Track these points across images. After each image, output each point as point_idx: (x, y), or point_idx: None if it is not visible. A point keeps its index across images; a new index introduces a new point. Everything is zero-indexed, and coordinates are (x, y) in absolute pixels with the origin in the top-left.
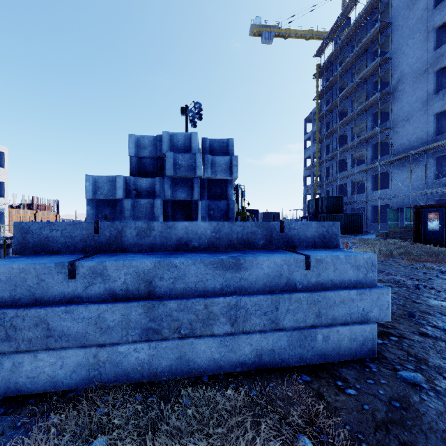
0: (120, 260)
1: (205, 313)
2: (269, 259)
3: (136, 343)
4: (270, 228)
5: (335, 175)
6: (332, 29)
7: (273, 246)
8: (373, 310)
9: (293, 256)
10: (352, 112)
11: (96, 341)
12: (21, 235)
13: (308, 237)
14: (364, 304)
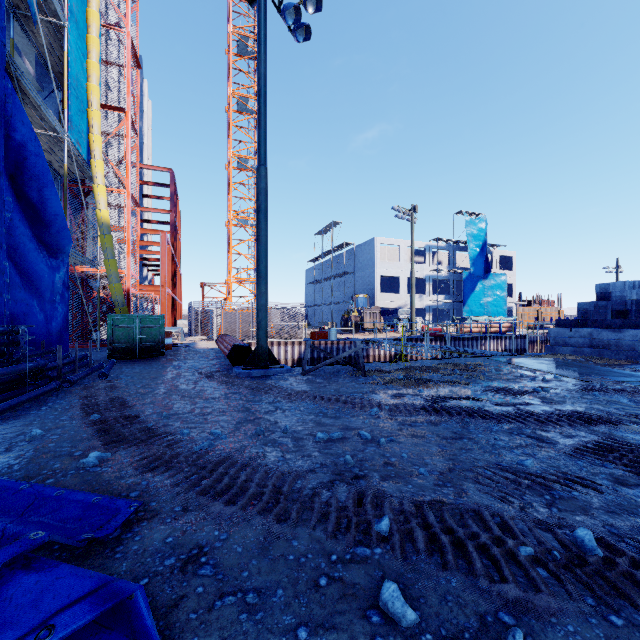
0: (582, 328)
1: (607, 343)
2: (632, 330)
3: (587, 348)
4: None
5: None
6: None
7: None
8: None
9: None
10: None
11: (576, 346)
12: (557, 323)
13: None
14: None
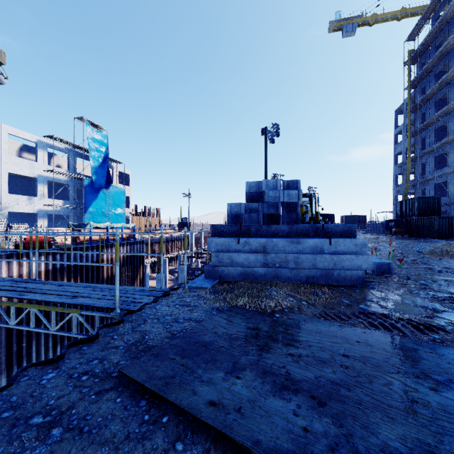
0: (254, 238)
1: (285, 259)
2: (312, 240)
3: (260, 268)
4: (316, 227)
5: (433, 173)
6: (428, 9)
7: (318, 236)
8: (364, 265)
9: (323, 239)
10: (452, 101)
11: (247, 265)
12: (214, 230)
13: (337, 232)
14: (359, 261)
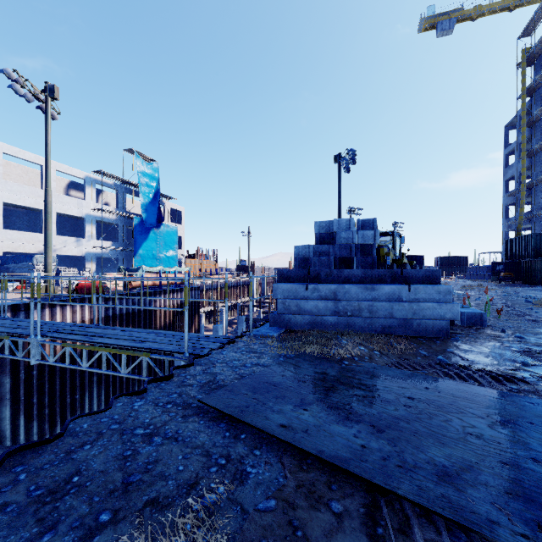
0: (324, 284)
1: (358, 307)
2: (388, 286)
3: (330, 316)
4: (394, 272)
5: None
6: None
7: (396, 282)
8: (448, 314)
9: (401, 285)
10: None
11: (316, 313)
12: (280, 275)
13: (418, 278)
14: (442, 310)
